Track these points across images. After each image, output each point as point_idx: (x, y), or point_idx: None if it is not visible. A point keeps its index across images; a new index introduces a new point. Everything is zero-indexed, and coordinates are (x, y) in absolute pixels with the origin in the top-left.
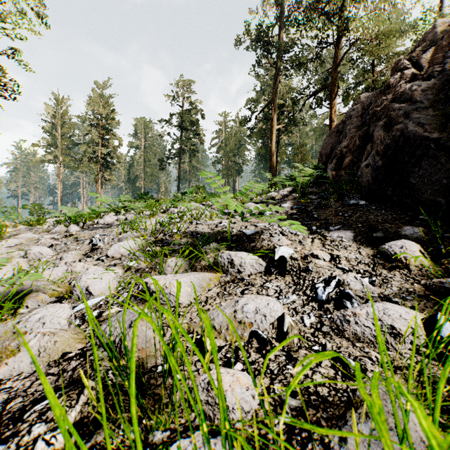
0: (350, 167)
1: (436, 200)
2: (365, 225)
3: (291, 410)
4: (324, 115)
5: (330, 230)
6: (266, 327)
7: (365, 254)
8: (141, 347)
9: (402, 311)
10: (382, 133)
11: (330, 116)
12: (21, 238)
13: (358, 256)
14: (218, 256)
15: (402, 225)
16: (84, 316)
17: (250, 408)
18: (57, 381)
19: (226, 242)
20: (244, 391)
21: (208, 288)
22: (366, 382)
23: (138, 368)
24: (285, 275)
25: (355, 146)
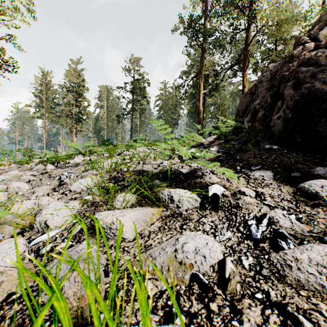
0: (263, 120)
1: None
2: (280, 165)
3: None
4: (238, 83)
5: (252, 170)
6: (207, 269)
7: (286, 192)
8: (81, 295)
9: None
10: (291, 91)
11: (243, 83)
12: (8, 175)
13: (280, 193)
14: (159, 193)
15: (313, 166)
16: (39, 249)
17: None
18: None
19: (166, 179)
20: None
21: (151, 223)
22: None
23: (77, 318)
24: (218, 211)
25: (267, 103)
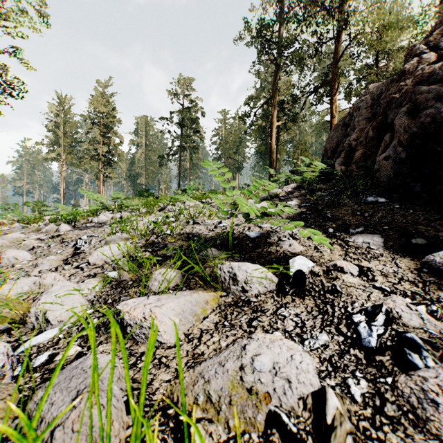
0: (362, 161)
1: None
2: (392, 227)
3: None
4: (324, 112)
5: (351, 234)
6: (293, 403)
7: (405, 267)
8: None
9: None
10: (405, 120)
11: (331, 112)
12: (6, 239)
13: (397, 269)
14: (217, 269)
15: (440, 228)
16: (31, 359)
17: None
18: None
19: (226, 246)
20: None
21: (203, 316)
22: None
23: None
24: (305, 297)
25: (368, 138)
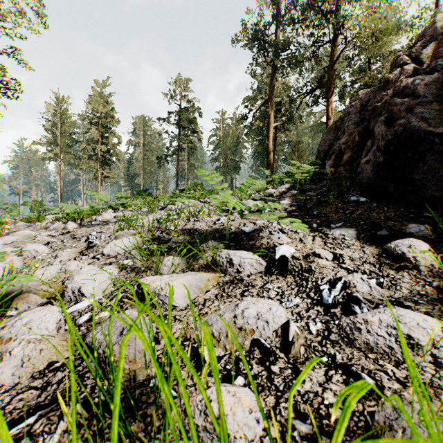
0: (349, 164)
1: (441, 196)
2: (367, 222)
3: (301, 437)
4: (320, 113)
5: (331, 228)
6: (269, 334)
7: (369, 253)
8: (133, 358)
9: (419, 319)
10: (383, 128)
11: (327, 113)
12: (18, 235)
13: (363, 255)
14: (216, 255)
15: (406, 222)
16: (75, 319)
17: (254, 435)
18: (39, 396)
19: (224, 240)
20: (247, 415)
21: (206, 289)
22: (385, 402)
23: (129, 381)
24: (287, 276)
25: (354, 142)
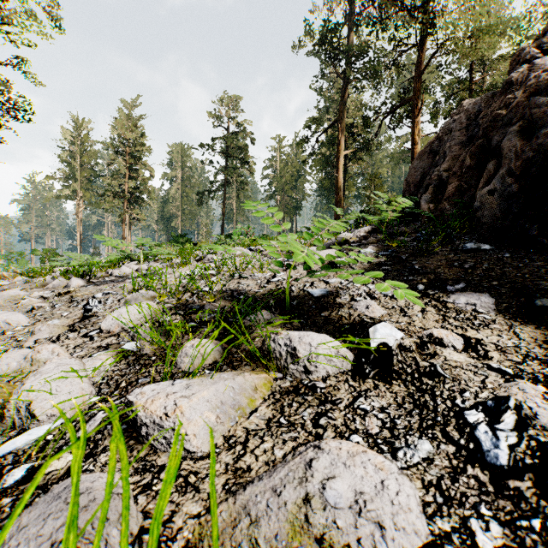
0: (456, 197)
1: None
2: (504, 283)
3: None
4: (403, 138)
5: (448, 292)
6: None
7: (528, 339)
8: None
9: None
10: (517, 142)
11: (413, 137)
12: (0, 297)
13: (517, 342)
14: (269, 340)
15: None
16: (2, 474)
17: None
18: None
19: (282, 308)
20: None
21: (250, 409)
22: None
23: None
24: (392, 382)
25: (464, 167)
